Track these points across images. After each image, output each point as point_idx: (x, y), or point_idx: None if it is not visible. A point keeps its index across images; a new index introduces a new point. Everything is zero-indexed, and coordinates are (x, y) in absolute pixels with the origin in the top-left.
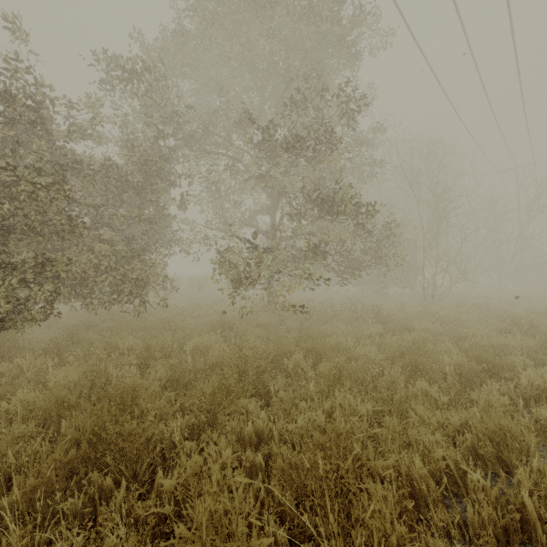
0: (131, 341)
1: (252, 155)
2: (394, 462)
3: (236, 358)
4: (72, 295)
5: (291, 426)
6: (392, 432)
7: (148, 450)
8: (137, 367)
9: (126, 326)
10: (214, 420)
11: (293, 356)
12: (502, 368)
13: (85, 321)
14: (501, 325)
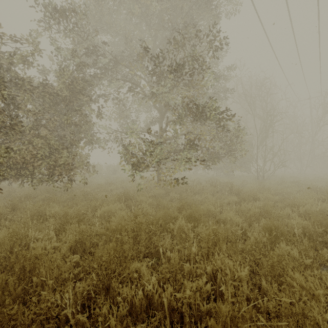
0: (56, 209)
1: (147, 83)
2: None
3: (132, 224)
4: (18, 175)
5: (179, 295)
6: (285, 311)
7: None
8: (56, 230)
9: (55, 198)
10: (110, 283)
11: (177, 222)
12: None
13: (29, 194)
14: (319, 196)
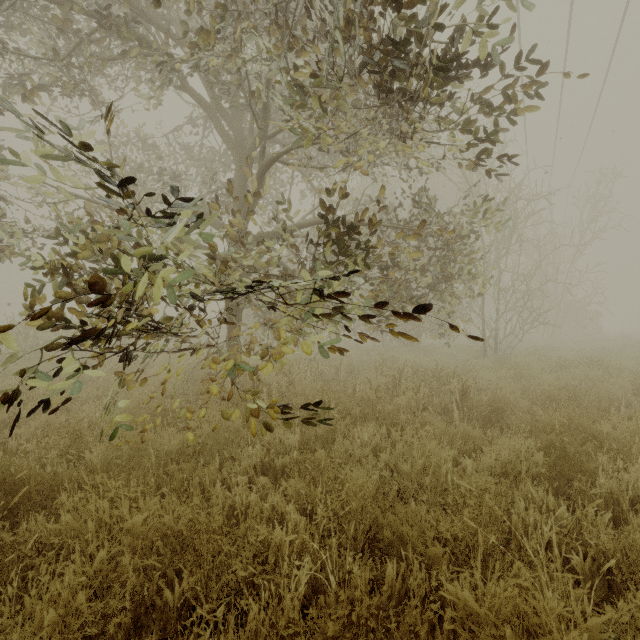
0: None
1: None
2: None
3: None
4: None
5: None
6: None
7: None
8: None
9: None
10: None
11: None
12: None
13: None
14: None
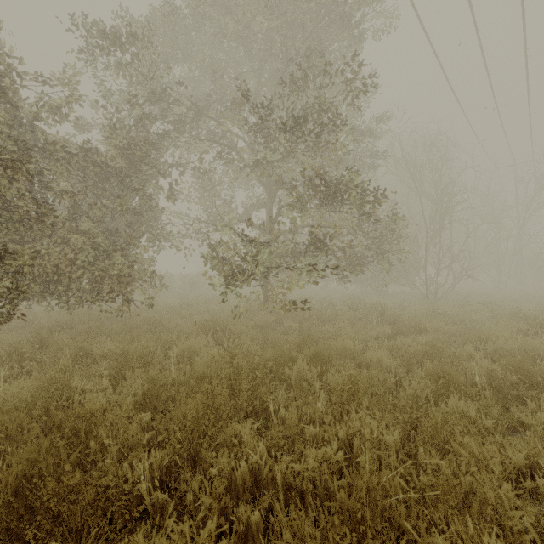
0: (107, 346)
1: (247, 144)
2: (456, 537)
3: (227, 368)
4: (46, 293)
5: (298, 467)
6: (443, 484)
7: (96, 516)
8: (110, 377)
9: (104, 328)
10: (198, 452)
11: (296, 365)
12: (543, 379)
13: (62, 322)
14: (520, 325)
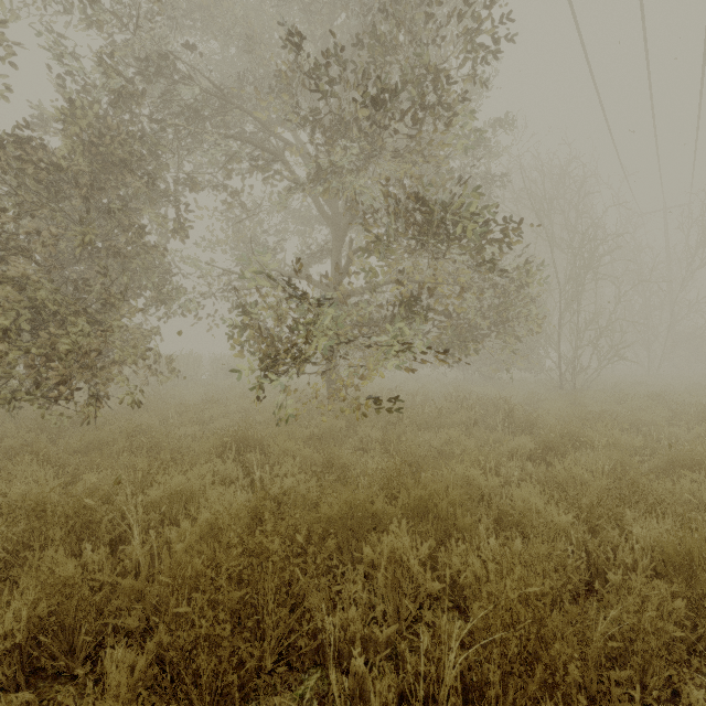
0: (26, 486)
1: (302, 156)
2: None
3: (237, 555)
4: None
5: None
6: None
7: None
8: None
9: (41, 448)
10: None
11: (386, 539)
12: None
13: None
14: None
